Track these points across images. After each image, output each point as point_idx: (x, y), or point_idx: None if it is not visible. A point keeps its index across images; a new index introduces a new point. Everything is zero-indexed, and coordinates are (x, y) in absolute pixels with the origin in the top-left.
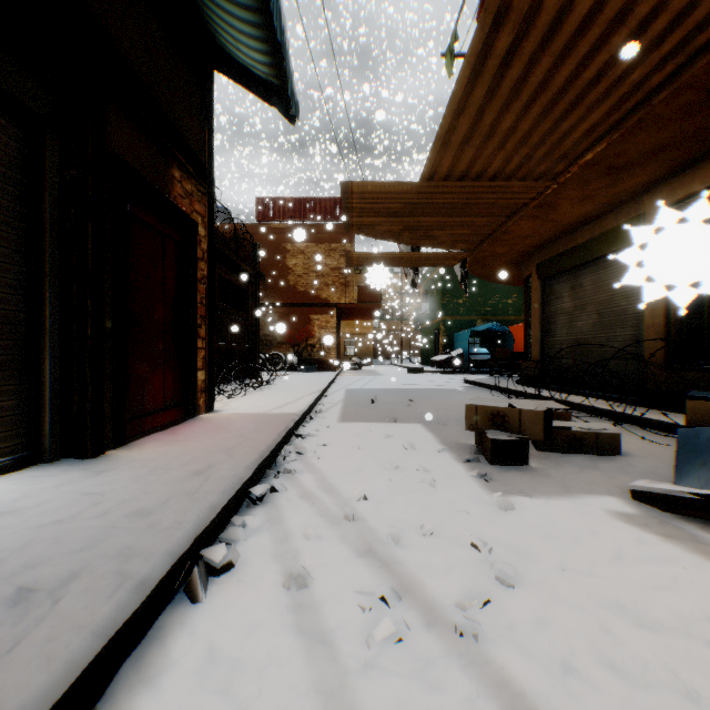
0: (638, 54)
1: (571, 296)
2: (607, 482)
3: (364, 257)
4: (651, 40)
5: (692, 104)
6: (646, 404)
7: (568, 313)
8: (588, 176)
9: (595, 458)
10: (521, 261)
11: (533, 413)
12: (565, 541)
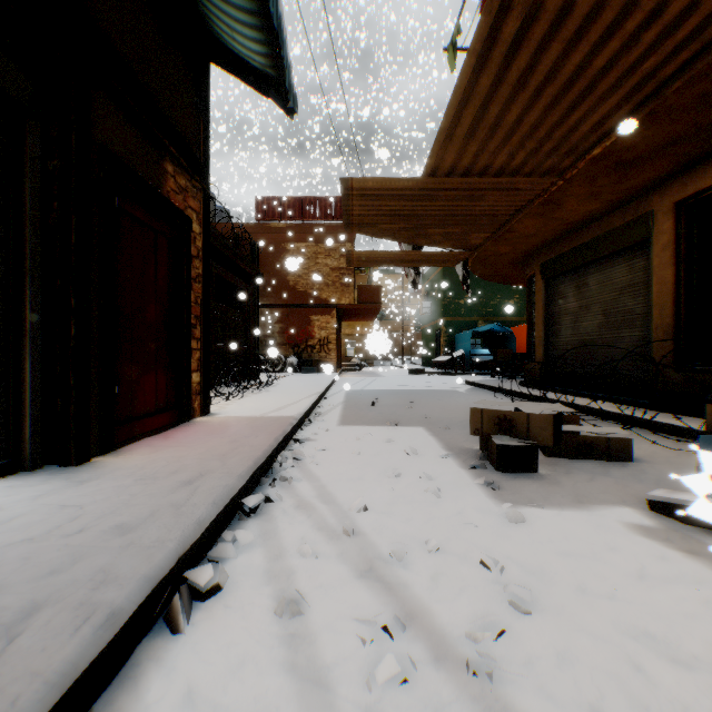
0: (652, 41)
1: (576, 296)
2: (621, 490)
3: (364, 257)
4: (666, 25)
5: (707, 95)
6: (654, 407)
7: (573, 313)
8: (595, 172)
9: (606, 464)
10: (525, 260)
11: (541, 417)
12: (582, 559)
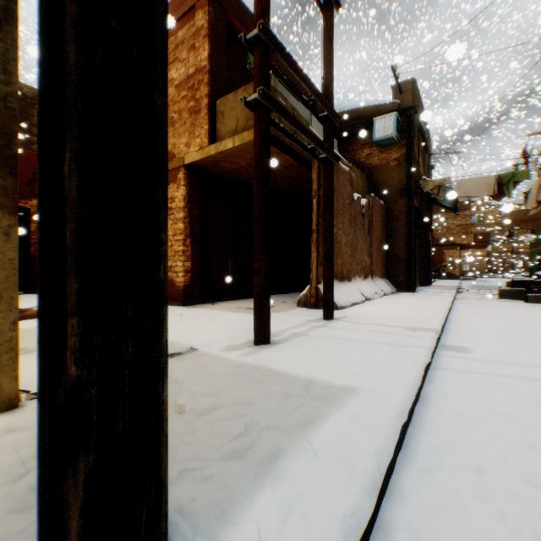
0: None
1: None
2: None
3: (477, 232)
4: None
5: None
6: None
7: None
8: None
9: None
10: None
11: None
12: None
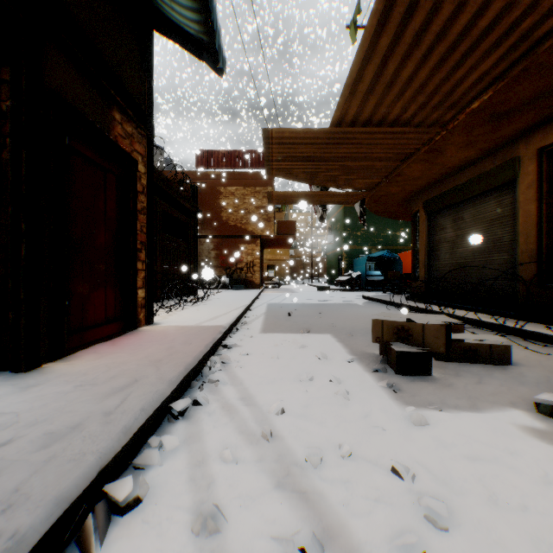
0: (530, 3)
1: (453, 227)
2: (507, 392)
3: (282, 196)
4: None
5: None
6: (521, 317)
7: (450, 241)
8: (473, 123)
9: (489, 368)
10: (410, 199)
11: (435, 327)
12: (487, 464)
